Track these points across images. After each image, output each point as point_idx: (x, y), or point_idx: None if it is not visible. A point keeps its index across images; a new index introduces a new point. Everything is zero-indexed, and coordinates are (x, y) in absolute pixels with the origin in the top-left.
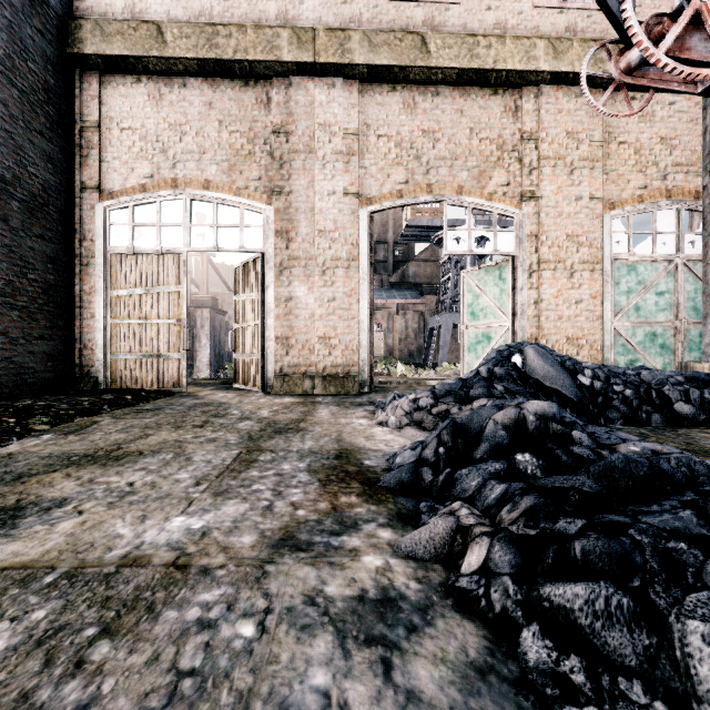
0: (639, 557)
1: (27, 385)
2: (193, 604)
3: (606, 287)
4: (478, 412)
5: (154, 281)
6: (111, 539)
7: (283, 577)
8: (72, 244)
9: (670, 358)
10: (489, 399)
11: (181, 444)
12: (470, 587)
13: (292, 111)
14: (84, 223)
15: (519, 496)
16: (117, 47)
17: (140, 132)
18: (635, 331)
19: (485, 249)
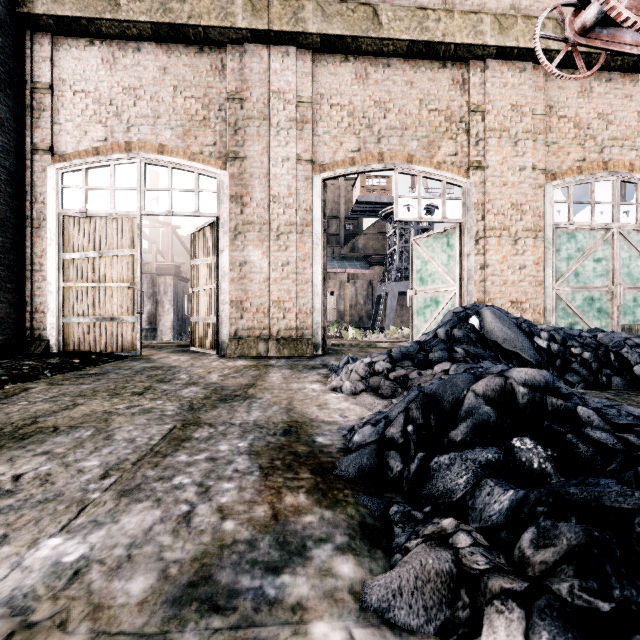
0: None
1: None
2: None
3: (548, 254)
4: (452, 381)
5: (108, 244)
6: None
7: None
8: (23, 206)
9: (607, 322)
10: (452, 364)
11: (109, 416)
12: None
13: (246, 78)
14: (36, 185)
15: (545, 516)
16: (68, 8)
17: (93, 95)
18: (574, 295)
19: (434, 216)
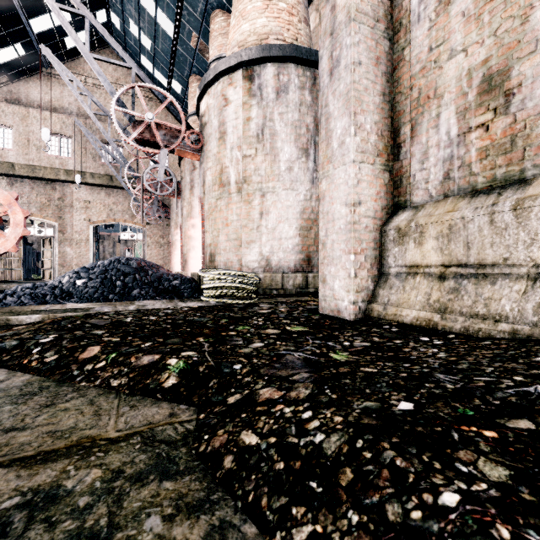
0: None
1: None
2: None
3: None
4: None
5: None
6: None
7: None
8: None
9: None
10: None
11: None
12: None
13: (65, 194)
14: None
15: None
16: None
17: None
18: None
19: (134, 238)
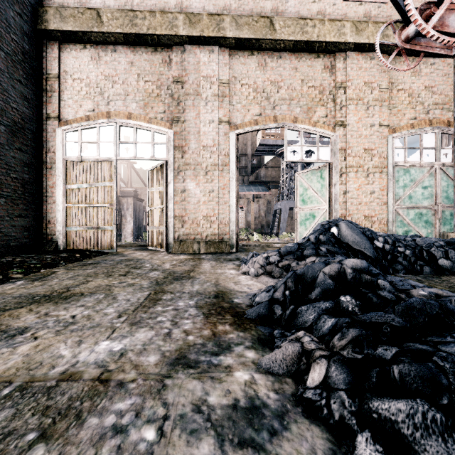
0: (445, 380)
1: (10, 247)
2: (110, 412)
3: (390, 183)
4: (312, 266)
5: (95, 179)
6: (55, 359)
7: (177, 389)
8: (41, 155)
9: (431, 230)
10: (317, 257)
11: (110, 287)
12: (315, 398)
13: (185, 68)
14: (49, 141)
15: (346, 328)
16: (70, 25)
17: (85, 81)
18: (408, 212)
19: (311, 158)
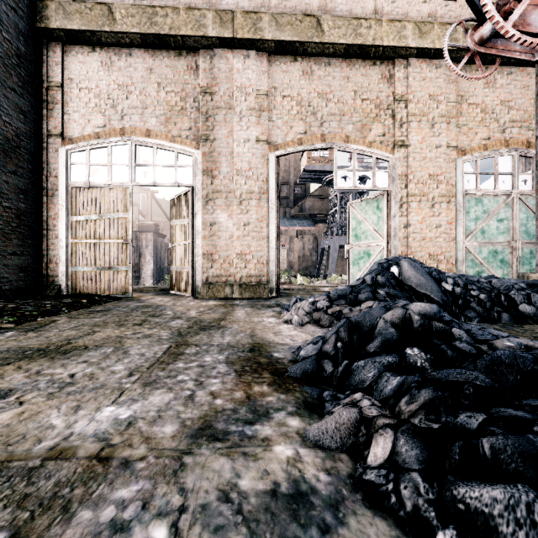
0: None
1: (2, 291)
2: (109, 501)
3: (459, 215)
4: (370, 312)
5: (106, 209)
6: (43, 430)
7: (199, 469)
8: (40, 179)
9: (508, 270)
10: (375, 302)
11: (121, 339)
12: (379, 481)
13: (215, 76)
14: (50, 163)
15: (416, 388)
16: (76, 23)
17: (95, 91)
18: (481, 249)
19: (366, 185)
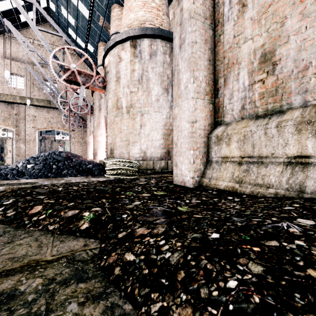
0: None
1: None
2: None
3: None
4: None
5: None
6: None
7: None
8: None
9: None
10: None
11: None
12: None
13: (20, 111)
14: None
15: None
16: None
17: None
18: None
19: (64, 139)
